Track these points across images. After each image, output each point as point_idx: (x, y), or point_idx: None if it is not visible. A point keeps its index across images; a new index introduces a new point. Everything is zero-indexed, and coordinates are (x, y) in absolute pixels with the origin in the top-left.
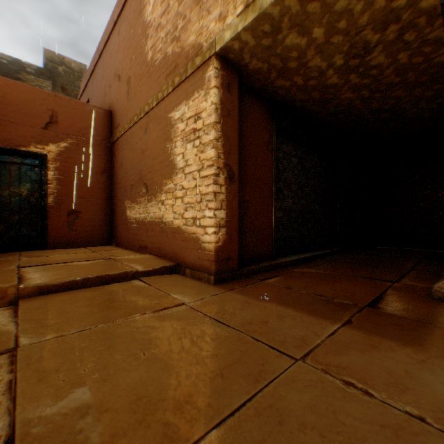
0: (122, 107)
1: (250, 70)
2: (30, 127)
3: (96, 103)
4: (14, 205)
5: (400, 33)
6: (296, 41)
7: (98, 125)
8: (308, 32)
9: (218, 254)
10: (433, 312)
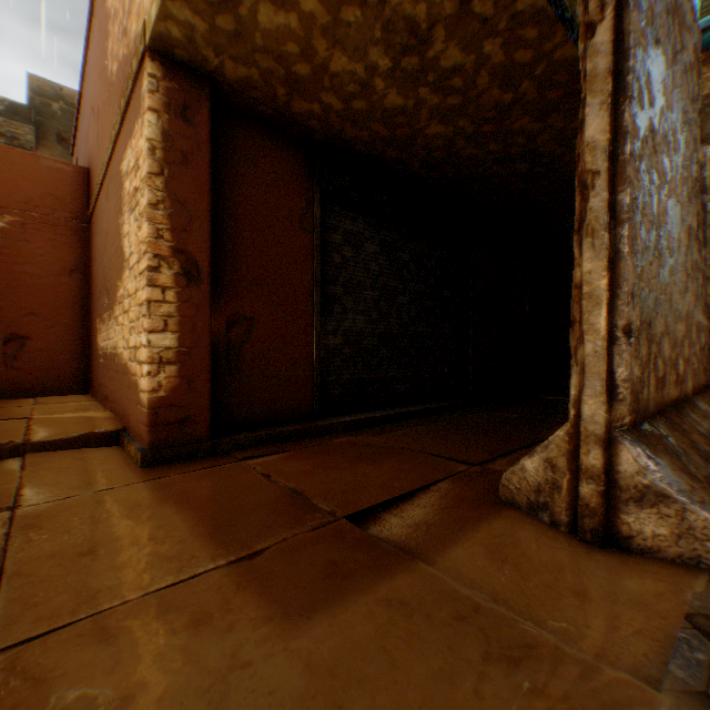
0: (96, 160)
1: (232, 81)
2: None
3: (82, 158)
4: None
5: None
6: (279, 21)
7: (65, 193)
8: (289, 2)
9: (156, 412)
10: (465, 531)
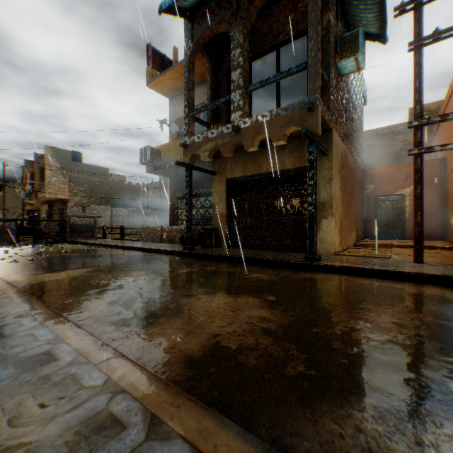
0: (447, 158)
1: None
2: (396, 183)
3: None
4: (389, 219)
5: None
6: None
7: (434, 170)
8: None
9: None
10: None
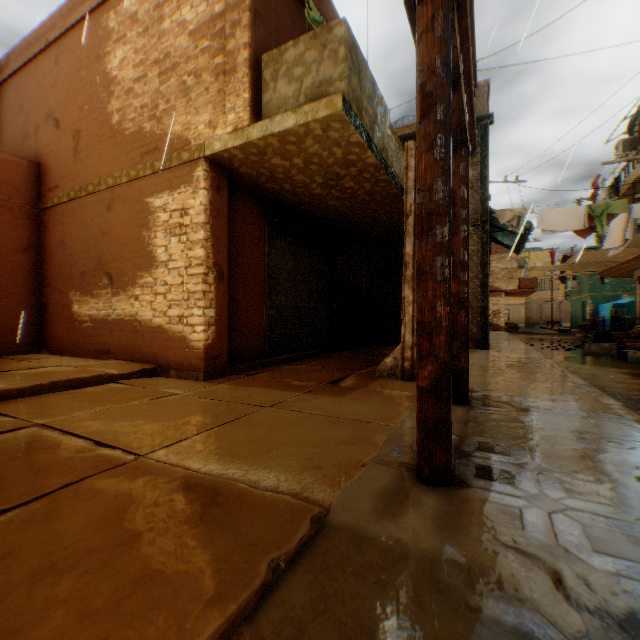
0: (65, 165)
1: (240, 172)
2: None
3: (3, 140)
4: None
5: (360, 172)
6: (281, 162)
7: (20, 182)
8: (290, 159)
9: (207, 351)
10: (370, 383)
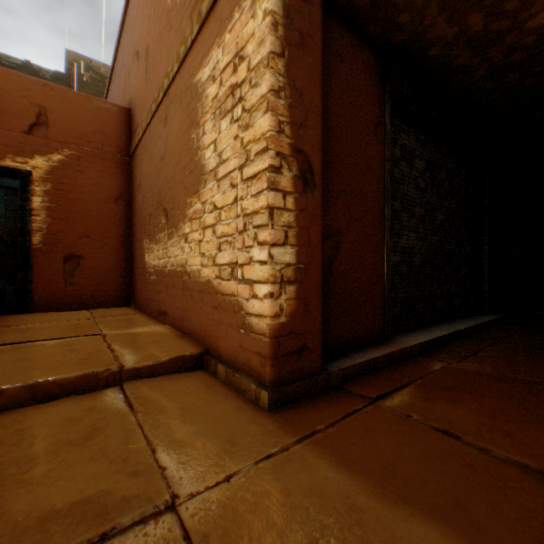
0: (140, 97)
1: None
2: (5, 131)
3: None
4: None
5: None
6: None
7: (111, 130)
8: None
9: (278, 341)
10: None
